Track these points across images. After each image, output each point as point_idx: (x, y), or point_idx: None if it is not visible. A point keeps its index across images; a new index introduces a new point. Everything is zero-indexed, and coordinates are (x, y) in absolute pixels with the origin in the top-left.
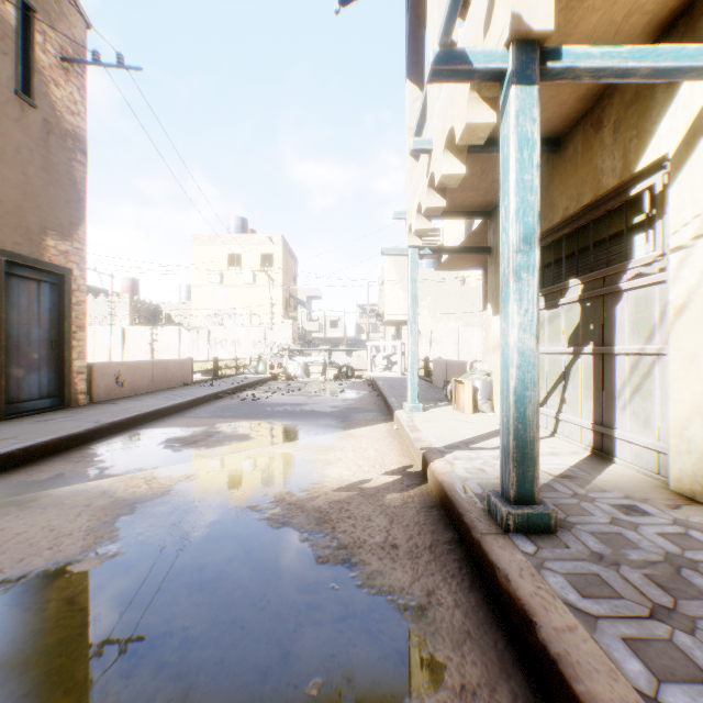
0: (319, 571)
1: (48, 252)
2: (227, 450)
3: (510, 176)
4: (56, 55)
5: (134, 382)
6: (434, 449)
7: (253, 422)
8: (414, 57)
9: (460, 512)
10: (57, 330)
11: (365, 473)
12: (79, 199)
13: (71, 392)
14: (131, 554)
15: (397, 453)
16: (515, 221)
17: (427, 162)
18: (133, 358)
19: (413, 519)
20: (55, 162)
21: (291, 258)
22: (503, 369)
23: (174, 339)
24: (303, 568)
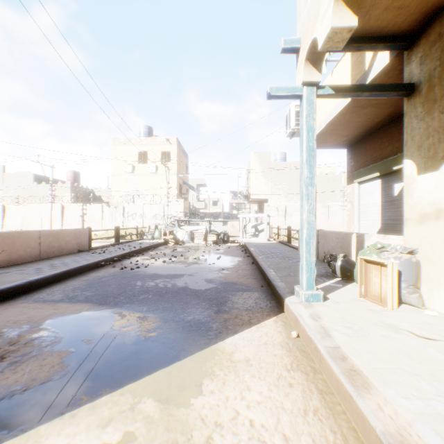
0: None
1: None
2: None
3: None
4: None
5: (13, 252)
6: None
7: (101, 313)
8: None
9: None
10: None
11: None
12: None
13: None
14: None
15: None
16: None
17: None
18: (69, 227)
19: None
20: None
21: (184, 156)
22: None
23: (98, 213)
24: None
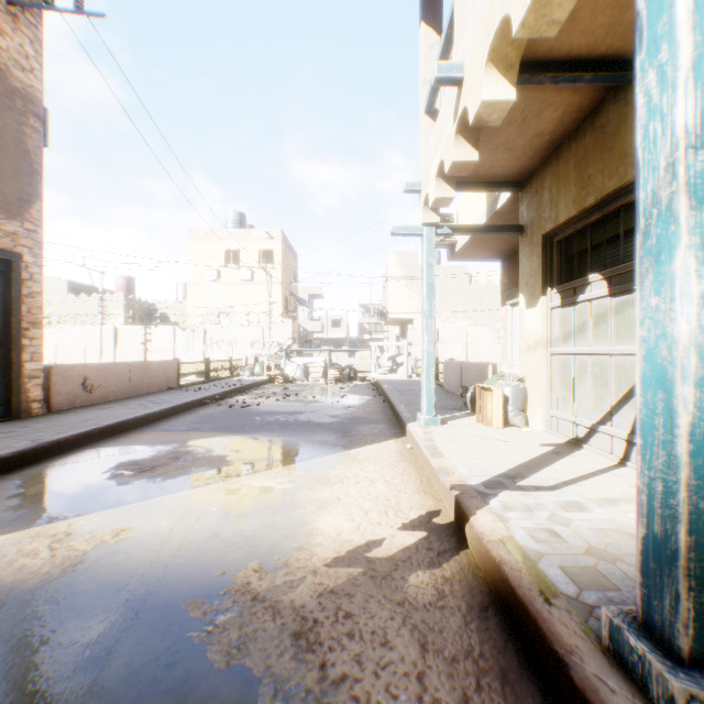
0: None
1: None
2: (190, 483)
3: None
4: None
5: (106, 387)
6: (470, 489)
7: (235, 437)
8: None
9: (558, 652)
10: (3, 326)
11: (373, 527)
12: (32, 172)
13: (21, 400)
14: None
15: (415, 487)
16: (690, 84)
17: (455, 100)
18: (126, 359)
19: (460, 638)
20: None
21: (291, 255)
22: (650, 386)
23: (168, 339)
24: None
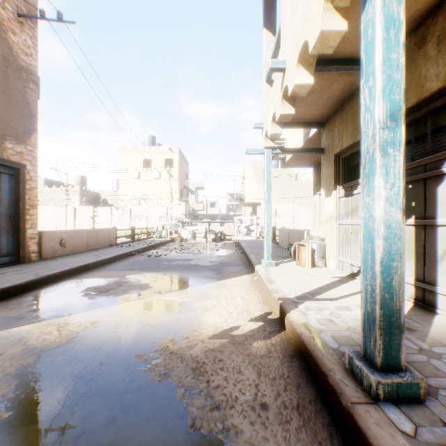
0: (191, 442)
1: (7, 152)
2: (130, 298)
3: (375, 56)
4: (13, 12)
5: (74, 244)
6: (288, 300)
7: (153, 274)
8: (269, 12)
9: (324, 371)
10: (15, 207)
11: (234, 320)
12: (31, 115)
13: (25, 252)
14: (15, 415)
15: (258, 300)
16: (381, 98)
17: (281, 79)
18: (81, 227)
19: (278, 370)
20: (12, 88)
21: (184, 162)
22: (366, 240)
23: (107, 215)
24: (176, 437)
